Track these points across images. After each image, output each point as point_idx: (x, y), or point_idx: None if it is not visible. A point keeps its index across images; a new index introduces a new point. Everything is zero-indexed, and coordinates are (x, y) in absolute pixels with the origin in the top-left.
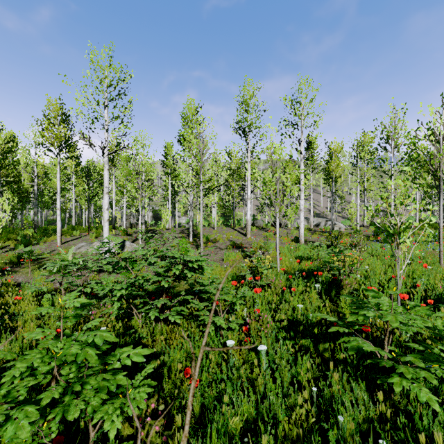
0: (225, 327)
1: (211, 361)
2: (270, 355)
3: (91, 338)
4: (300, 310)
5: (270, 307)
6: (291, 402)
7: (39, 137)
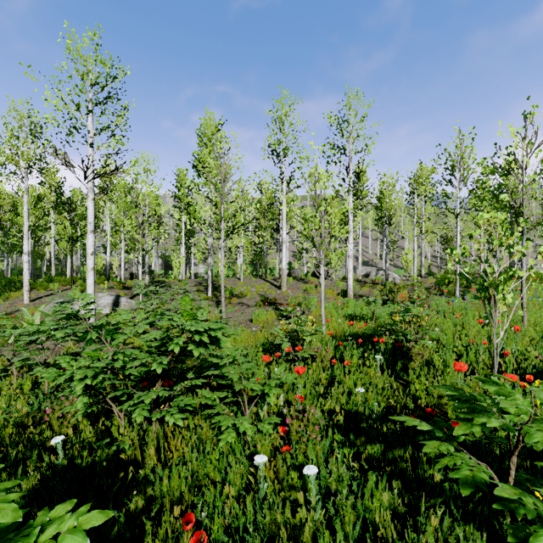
0: (253, 430)
1: (230, 495)
2: (321, 476)
3: None
4: (360, 397)
5: (317, 391)
6: None
7: None
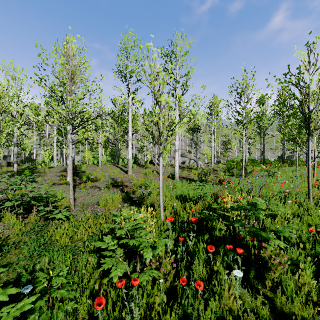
0: None
1: None
2: None
3: None
4: None
5: None
6: None
7: None
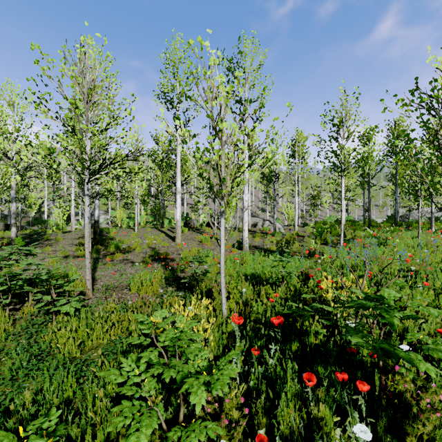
0: None
1: None
2: None
3: None
4: None
5: None
6: None
7: None
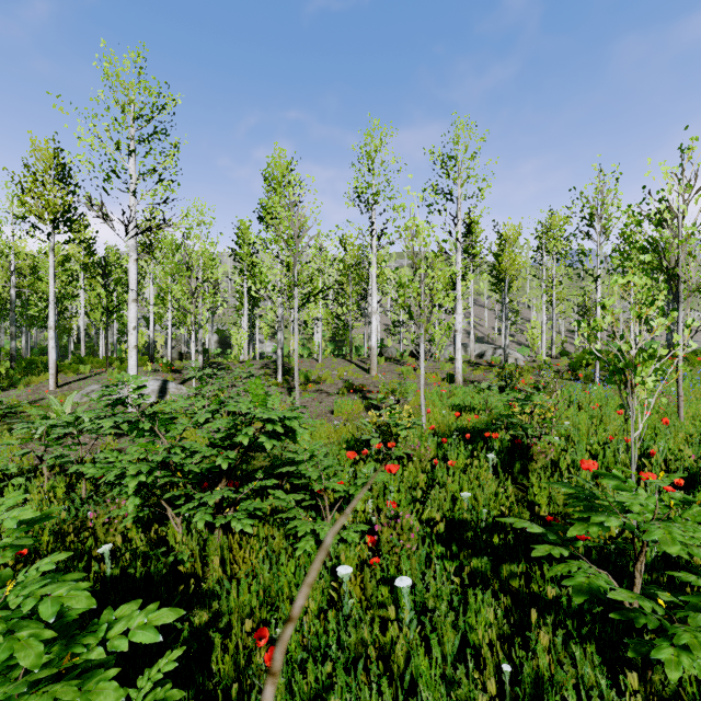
0: (335, 539)
1: (309, 610)
2: (417, 592)
3: (32, 603)
4: (466, 503)
5: (414, 496)
6: (460, 694)
7: (18, 205)
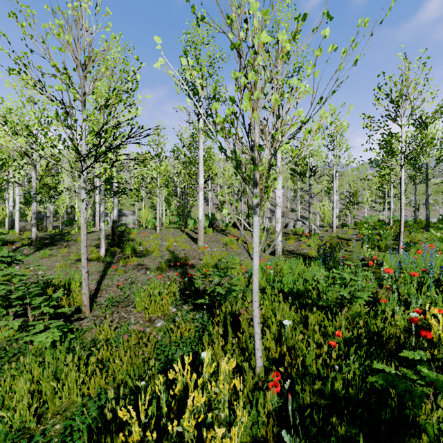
0: None
1: None
2: None
3: None
4: None
5: None
6: None
7: None
